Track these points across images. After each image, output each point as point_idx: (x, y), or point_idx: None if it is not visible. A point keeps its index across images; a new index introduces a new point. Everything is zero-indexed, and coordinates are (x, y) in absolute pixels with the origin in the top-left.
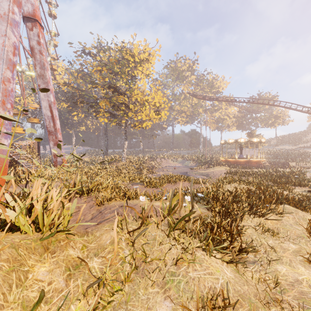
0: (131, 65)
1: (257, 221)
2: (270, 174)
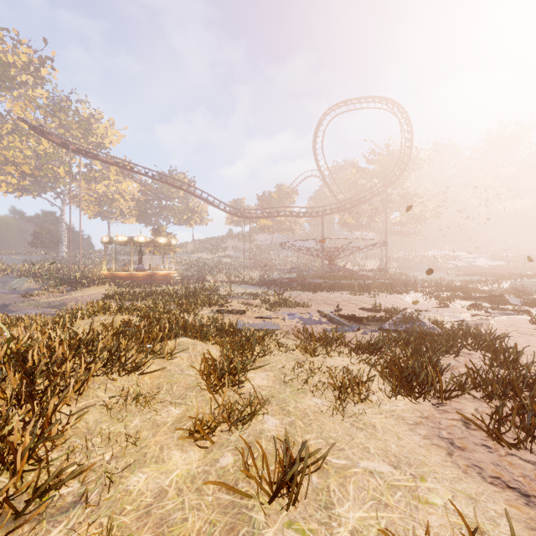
0: None
1: (122, 385)
2: (177, 293)
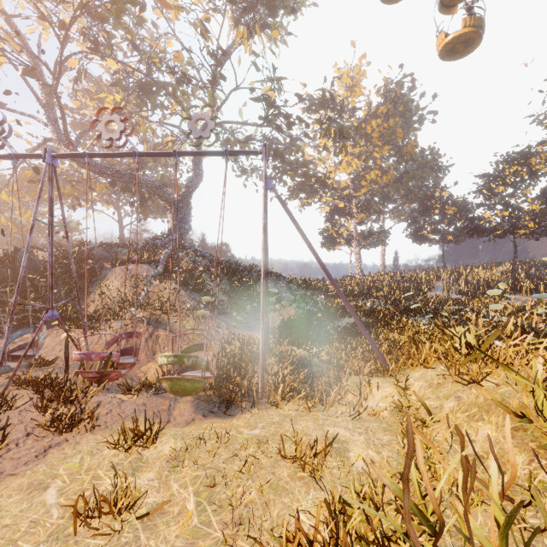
0: None
1: None
2: None
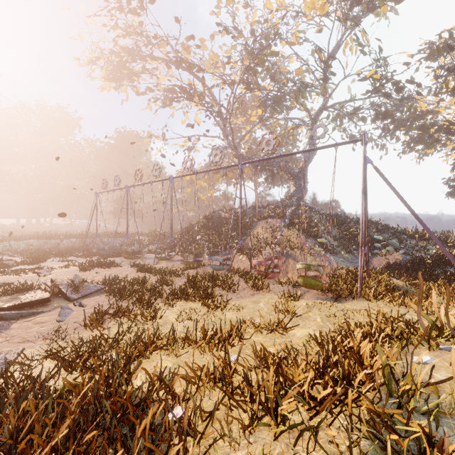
0: None
1: None
2: None
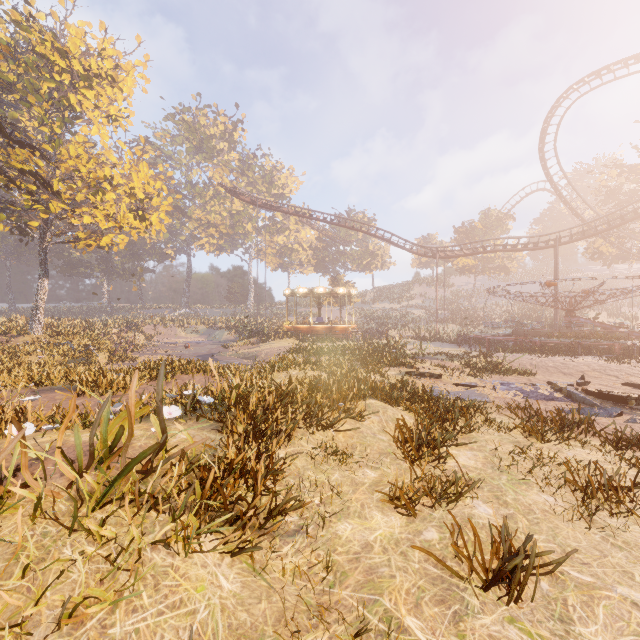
0: (59, 77)
1: (320, 439)
2: (359, 349)
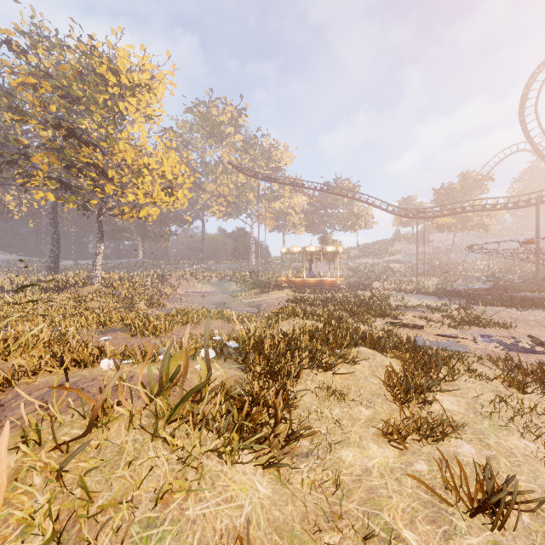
0: (112, 90)
1: (321, 380)
2: (347, 301)
